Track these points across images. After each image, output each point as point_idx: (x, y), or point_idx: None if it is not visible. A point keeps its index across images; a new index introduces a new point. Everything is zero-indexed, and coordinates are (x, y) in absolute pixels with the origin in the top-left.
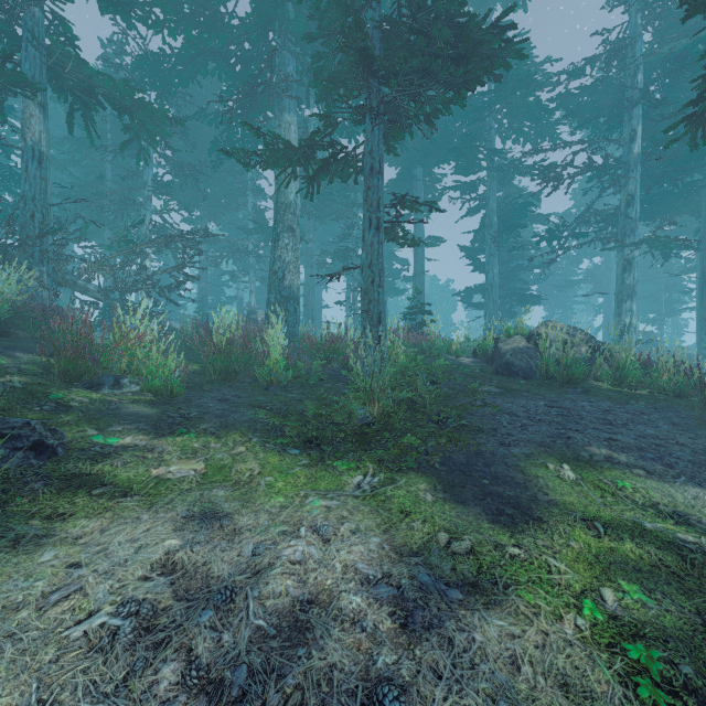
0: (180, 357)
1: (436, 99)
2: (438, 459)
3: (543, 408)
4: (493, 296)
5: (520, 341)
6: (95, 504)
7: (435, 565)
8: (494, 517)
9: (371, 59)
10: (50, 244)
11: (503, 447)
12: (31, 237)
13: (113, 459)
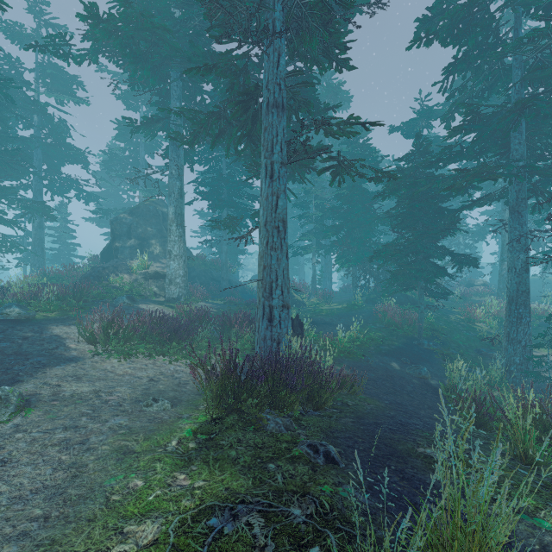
0: None
1: None
2: None
3: None
4: None
5: None
6: None
7: None
8: None
9: None
10: None
11: None
12: None
13: None
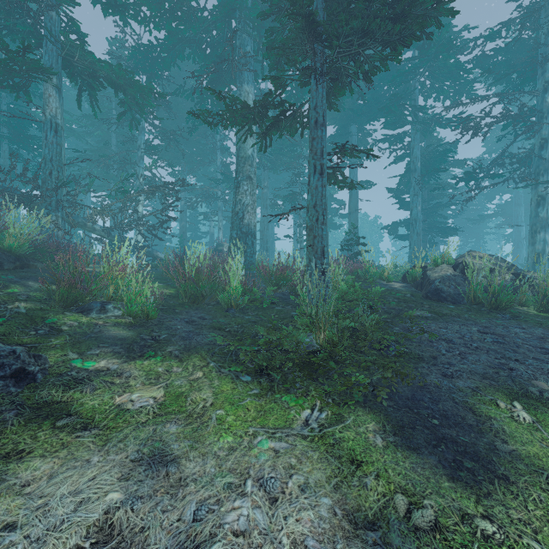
0: (160, 283)
1: (374, 57)
2: (385, 396)
3: (477, 335)
4: (417, 229)
5: (447, 269)
6: (54, 439)
7: (396, 547)
8: (453, 472)
9: (316, 23)
10: (64, 195)
11: (447, 379)
12: (49, 190)
13: (83, 385)
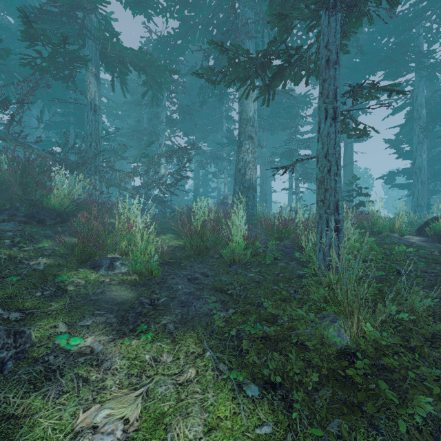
0: (172, 234)
1: None
2: None
3: None
4: (421, 177)
5: None
6: None
7: None
8: None
9: None
10: (101, 161)
11: None
12: (90, 158)
13: (50, 384)
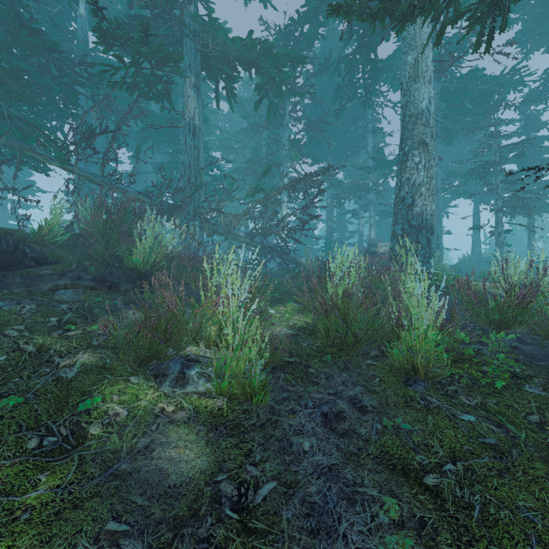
0: (296, 303)
1: None
2: None
3: None
4: None
5: None
6: None
7: None
8: None
9: None
10: (202, 202)
11: None
12: (188, 198)
13: None
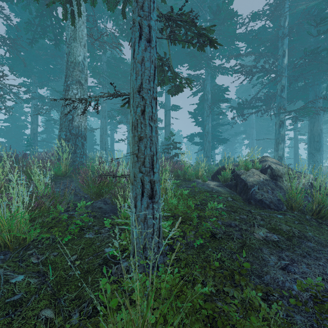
0: None
1: None
2: None
3: None
4: (209, 138)
5: (258, 174)
6: None
7: None
8: None
9: None
10: None
11: None
12: None
13: None
